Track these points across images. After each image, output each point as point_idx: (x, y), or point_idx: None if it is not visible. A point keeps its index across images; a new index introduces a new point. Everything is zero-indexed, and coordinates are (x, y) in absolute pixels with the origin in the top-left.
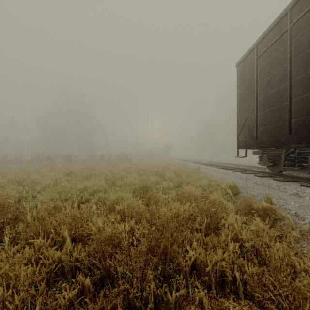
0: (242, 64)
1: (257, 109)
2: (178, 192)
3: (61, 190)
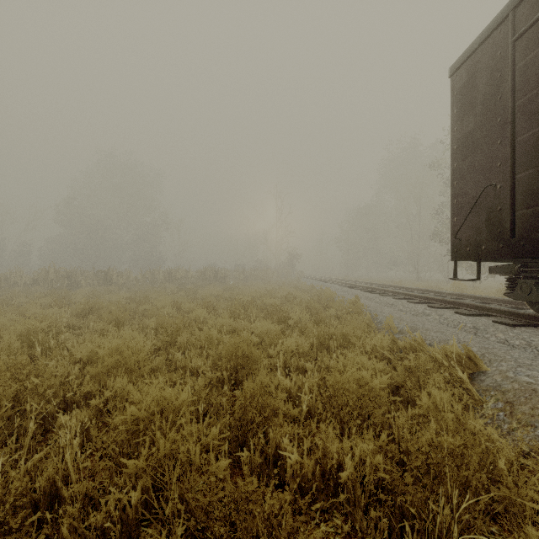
0: (468, 66)
1: (515, 164)
2: (323, 373)
3: (3, 377)
